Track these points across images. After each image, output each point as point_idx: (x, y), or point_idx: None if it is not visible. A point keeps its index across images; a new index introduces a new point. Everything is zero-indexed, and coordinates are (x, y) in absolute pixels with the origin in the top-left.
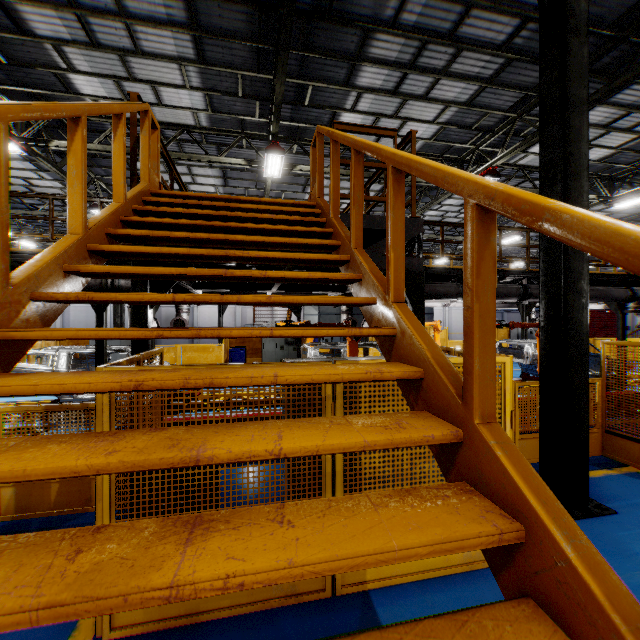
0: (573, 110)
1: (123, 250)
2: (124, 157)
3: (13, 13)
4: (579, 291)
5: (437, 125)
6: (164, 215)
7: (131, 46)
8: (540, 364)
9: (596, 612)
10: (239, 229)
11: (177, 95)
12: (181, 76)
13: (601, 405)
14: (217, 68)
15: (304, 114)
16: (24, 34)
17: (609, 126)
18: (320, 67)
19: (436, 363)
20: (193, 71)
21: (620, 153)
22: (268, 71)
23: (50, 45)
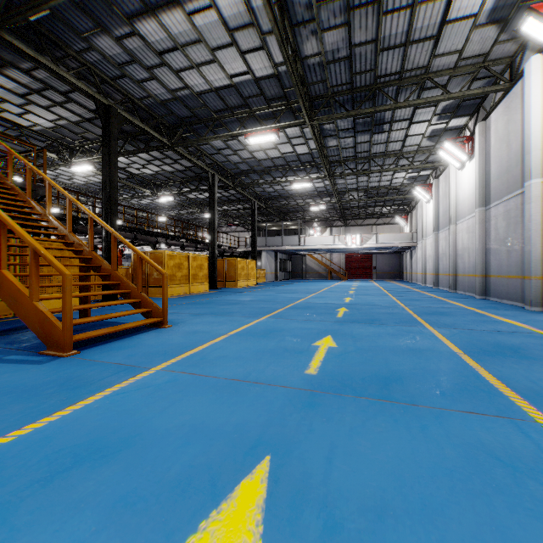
0: (113, 165)
1: None
2: None
3: None
4: (115, 227)
5: (54, 124)
6: None
7: None
8: (103, 253)
9: (81, 244)
10: None
11: None
12: None
13: (132, 276)
14: None
15: None
16: None
17: (150, 162)
18: None
19: (61, 225)
20: None
21: (158, 175)
22: None
23: None
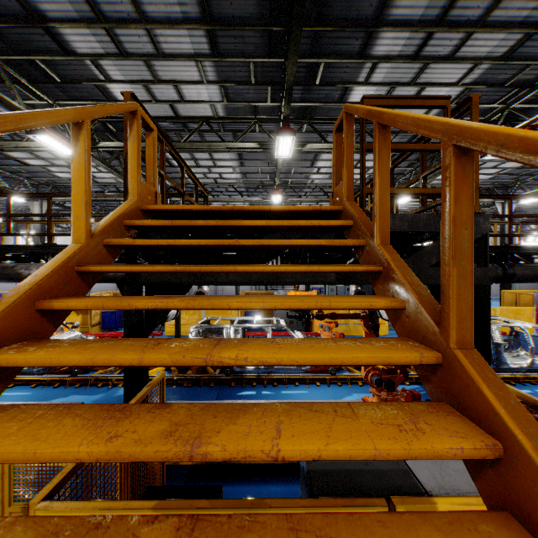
0: None
1: (33, 364)
2: (86, 180)
3: (57, 36)
4: None
5: (461, 87)
6: (145, 246)
7: (153, 50)
8: None
9: None
10: (238, 272)
11: (196, 90)
12: (198, 72)
13: None
14: (230, 59)
15: (314, 93)
16: (68, 54)
17: None
18: (333, 41)
19: None
20: (209, 65)
21: None
22: (279, 54)
23: (89, 61)
